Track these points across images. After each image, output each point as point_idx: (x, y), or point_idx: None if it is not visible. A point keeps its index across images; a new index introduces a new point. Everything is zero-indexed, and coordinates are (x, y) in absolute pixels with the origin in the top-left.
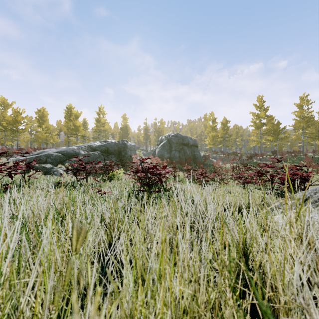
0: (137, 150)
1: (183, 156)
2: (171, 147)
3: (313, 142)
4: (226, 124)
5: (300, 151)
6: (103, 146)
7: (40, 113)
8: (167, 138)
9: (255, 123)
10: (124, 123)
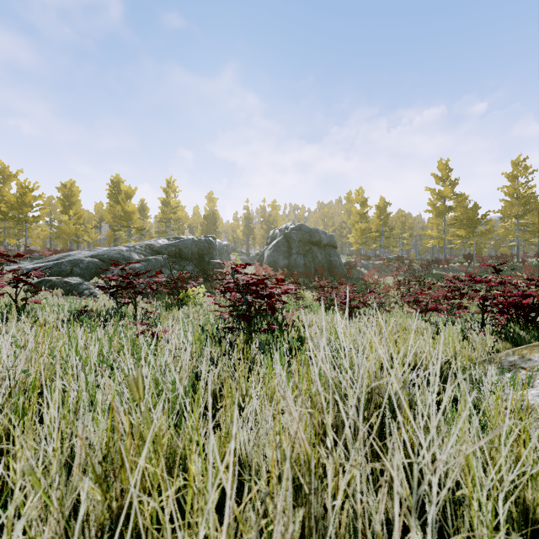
0: (233, 254)
1: (311, 264)
2: (291, 248)
3: (535, 239)
4: (385, 209)
5: (513, 255)
6: (172, 246)
7: (66, 190)
8: (283, 233)
9: (435, 207)
10: (210, 207)
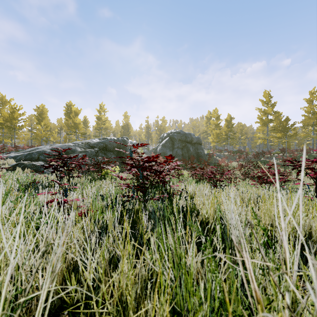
0: (139, 148)
1: (186, 154)
2: (174, 145)
3: None
4: (230, 121)
5: (310, 149)
6: (101, 143)
7: (39, 111)
8: (169, 135)
9: (262, 119)
10: (125, 121)
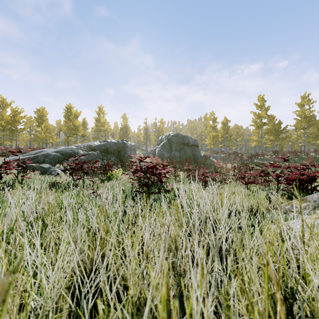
0: (137, 150)
1: (183, 156)
2: (171, 147)
3: (314, 142)
4: (227, 124)
5: (301, 151)
6: (102, 145)
7: (39, 113)
8: (167, 138)
9: (256, 122)
10: (124, 123)
